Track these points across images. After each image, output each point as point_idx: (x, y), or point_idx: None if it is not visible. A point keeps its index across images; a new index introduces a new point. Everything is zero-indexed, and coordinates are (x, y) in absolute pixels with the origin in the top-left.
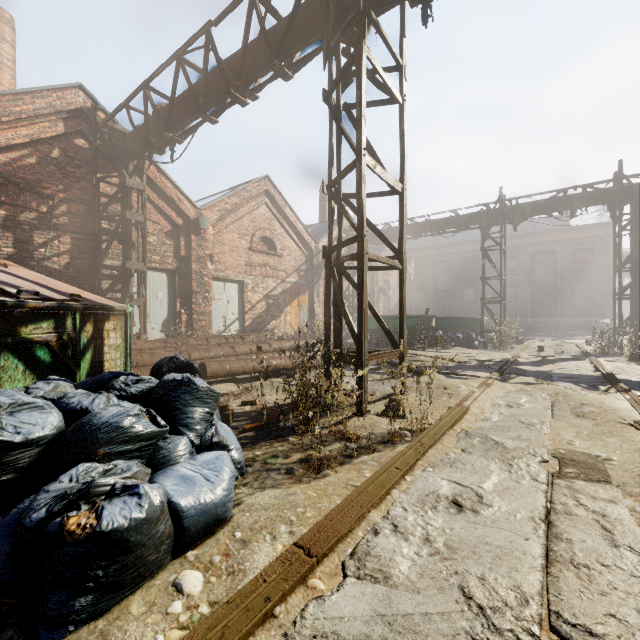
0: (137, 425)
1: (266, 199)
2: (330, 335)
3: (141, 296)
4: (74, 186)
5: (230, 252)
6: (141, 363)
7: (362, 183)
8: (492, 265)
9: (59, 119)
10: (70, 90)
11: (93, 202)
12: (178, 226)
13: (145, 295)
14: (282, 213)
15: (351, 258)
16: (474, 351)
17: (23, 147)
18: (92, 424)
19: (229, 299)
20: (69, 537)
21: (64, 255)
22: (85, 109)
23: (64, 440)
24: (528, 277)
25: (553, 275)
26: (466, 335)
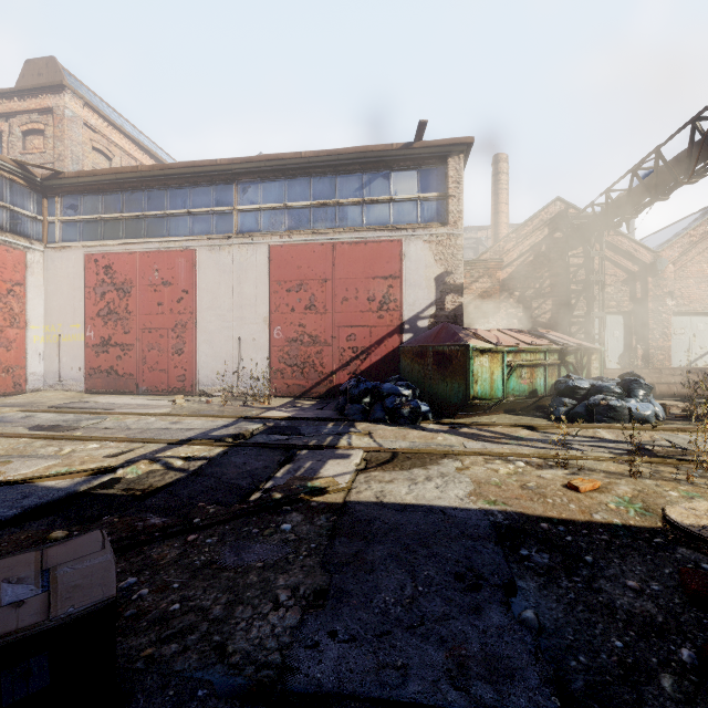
0: (615, 389)
1: None
2: None
3: (601, 336)
4: (553, 266)
5: (696, 284)
6: None
7: None
8: None
9: (545, 226)
10: (551, 205)
11: (565, 273)
12: (633, 273)
13: (603, 335)
14: None
15: None
16: None
17: (526, 252)
18: (600, 386)
19: (695, 333)
20: (601, 405)
21: (548, 312)
22: (560, 212)
23: (592, 390)
24: None
25: None
26: None
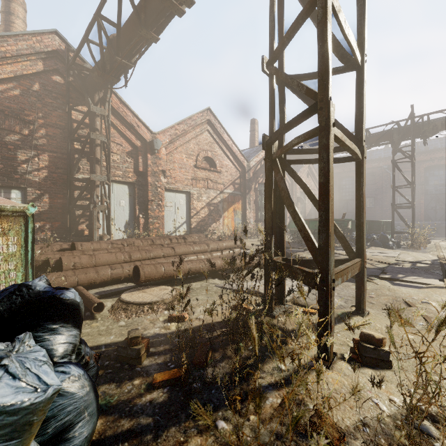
0: None
1: (208, 127)
2: (271, 241)
3: (103, 203)
4: (51, 114)
5: (179, 169)
6: (79, 265)
7: (327, 20)
8: (403, 175)
9: (39, 59)
10: (47, 35)
11: (67, 127)
12: (137, 147)
13: (109, 203)
14: (221, 138)
15: (306, 137)
16: (393, 251)
17: (9, 81)
18: None
19: (178, 206)
20: None
21: (43, 170)
22: (60, 51)
23: None
24: (422, 188)
25: (445, 185)
26: (381, 236)
